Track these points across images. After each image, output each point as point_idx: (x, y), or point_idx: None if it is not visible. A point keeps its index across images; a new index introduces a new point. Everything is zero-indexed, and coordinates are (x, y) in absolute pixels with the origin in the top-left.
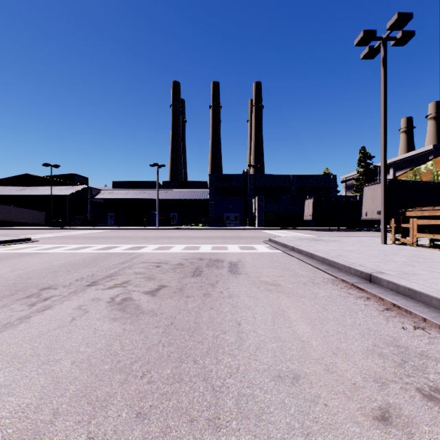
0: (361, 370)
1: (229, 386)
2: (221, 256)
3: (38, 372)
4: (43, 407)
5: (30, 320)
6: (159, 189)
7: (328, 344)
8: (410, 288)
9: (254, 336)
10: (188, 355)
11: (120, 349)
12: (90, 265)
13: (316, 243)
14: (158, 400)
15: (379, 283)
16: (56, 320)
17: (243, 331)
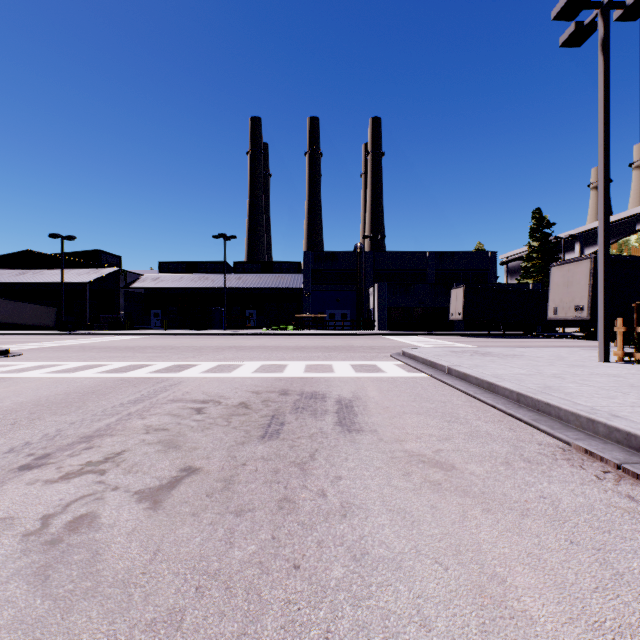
0: None
1: None
2: (322, 385)
3: None
4: None
5: None
6: (228, 274)
7: None
8: None
9: None
10: None
11: None
12: (70, 406)
13: (485, 359)
14: None
15: None
16: None
17: None
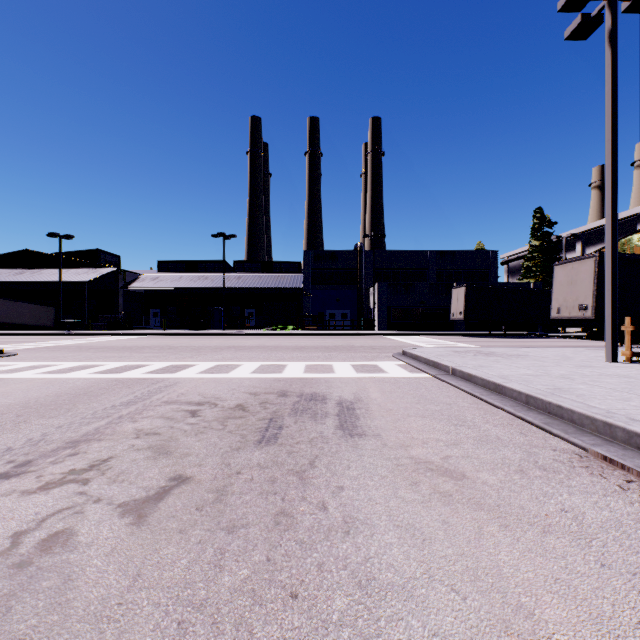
0: None
1: None
2: (322, 386)
3: None
4: None
5: None
6: (228, 273)
7: None
8: None
9: None
10: None
11: None
12: (59, 408)
13: (489, 359)
14: None
15: None
16: None
17: None
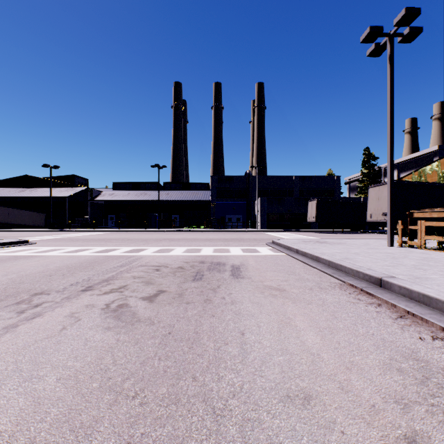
0: (379, 388)
1: (232, 409)
2: (223, 259)
3: (18, 391)
4: (19, 435)
5: (17, 329)
6: (160, 190)
7: (340, 357)
8: (424, 294)
9: (259, 348)
10: (187, 371)
11: (112, 363)
12: (87, 268)
13: (321, 245)
14: (151, 426)
15: (390, 288)
16: (45, 329)
17: (247, 342)
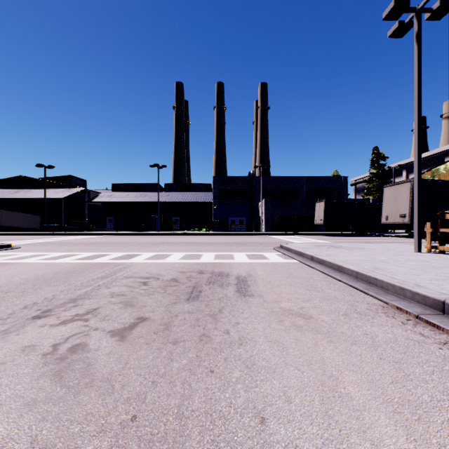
0: None
1: None
2: (226, 267)
3: None
4: None
5: None
6: (160, 192)
7: None
8: None
9: None
10: None
11: None
12: (59, 281)
13: (337, 250)
14: None
15: None
16: None
17: (273, 448)
